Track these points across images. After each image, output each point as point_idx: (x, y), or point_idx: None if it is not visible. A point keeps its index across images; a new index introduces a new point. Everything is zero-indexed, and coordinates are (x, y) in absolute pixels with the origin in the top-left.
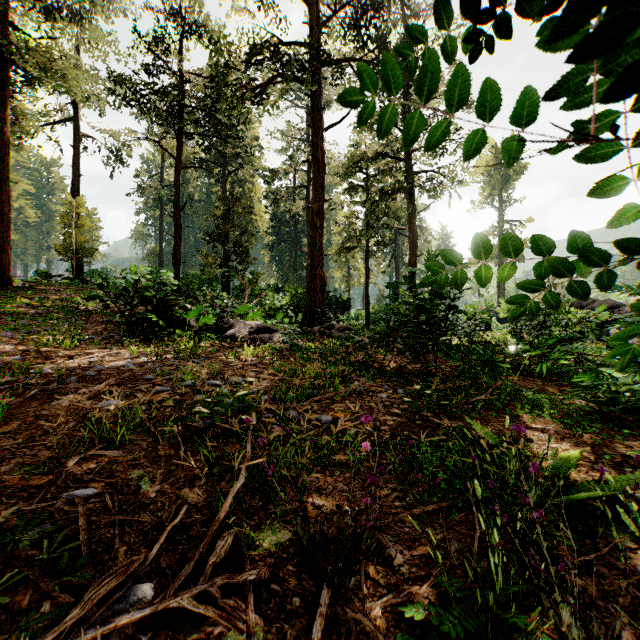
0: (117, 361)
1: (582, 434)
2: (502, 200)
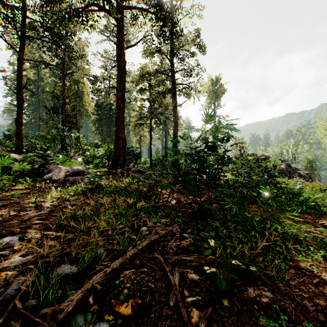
0: None
1: None
2: (215, 105)
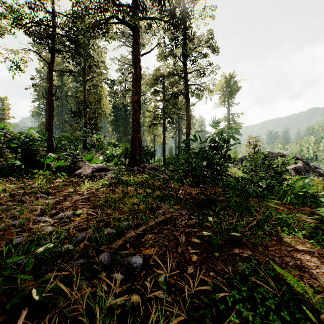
0: None
1: None
2: (229, 103)
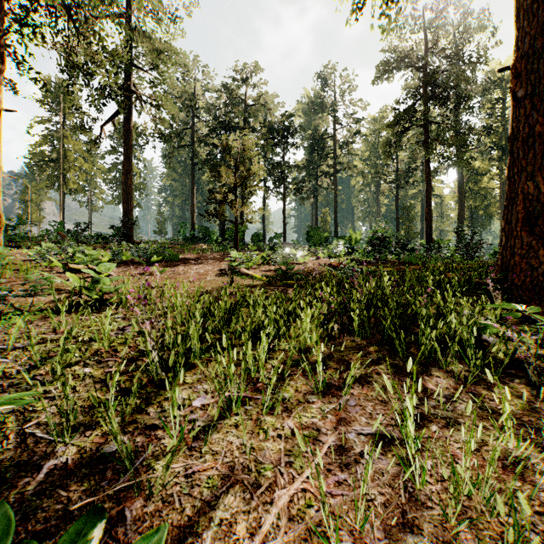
0: None
1: None
2: None
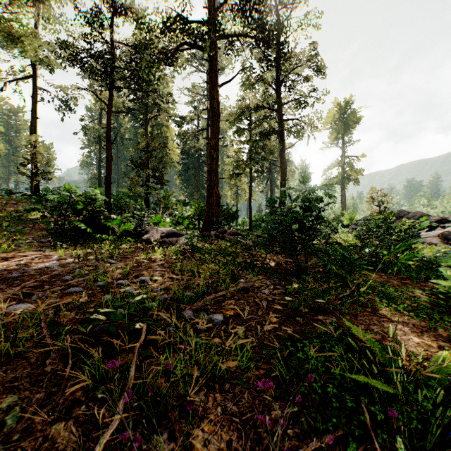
0: (45, 262)
1: (436, 327)
2: (344, 142)
